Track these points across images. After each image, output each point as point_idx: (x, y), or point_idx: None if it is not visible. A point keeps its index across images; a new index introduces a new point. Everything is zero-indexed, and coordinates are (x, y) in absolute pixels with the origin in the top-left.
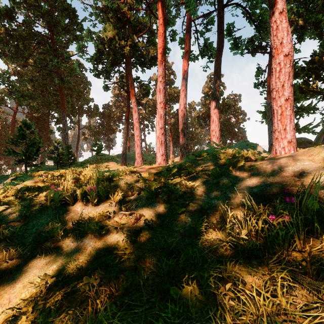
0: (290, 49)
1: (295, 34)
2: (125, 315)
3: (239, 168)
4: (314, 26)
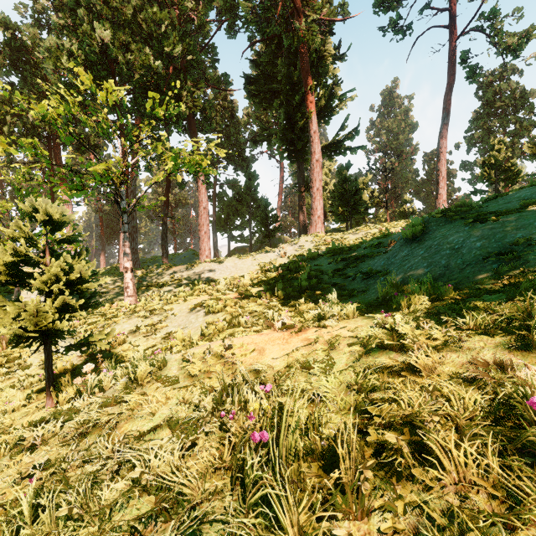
0: (207, 206)
1: (233, 164)
2: (147, 288)
3: (168, 270)
4: (241, 167)
